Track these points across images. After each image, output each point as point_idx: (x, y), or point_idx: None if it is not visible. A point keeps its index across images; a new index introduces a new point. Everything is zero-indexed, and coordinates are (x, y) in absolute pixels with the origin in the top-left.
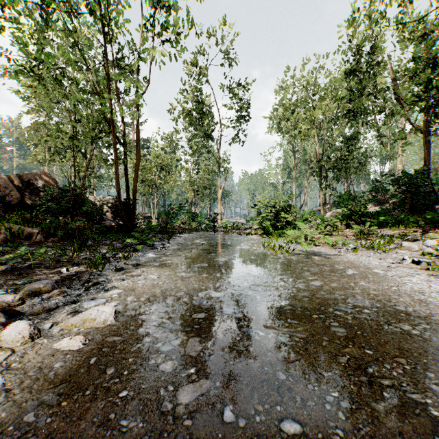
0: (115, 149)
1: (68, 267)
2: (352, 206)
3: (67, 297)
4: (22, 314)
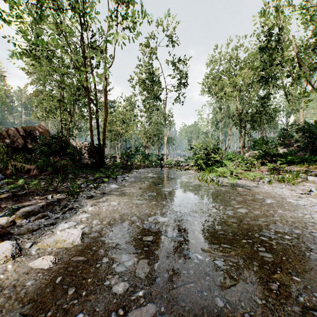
0: (90, 108)
1: (53, 195)
2: (266, 149)
3: (48, 219)
4: (12, 234)
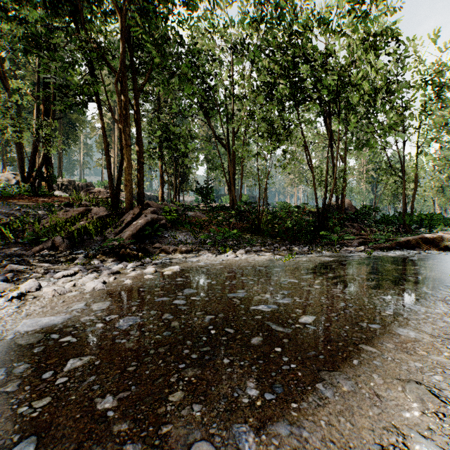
0: (404, 184)
1: None
2: None
3: None
4: None
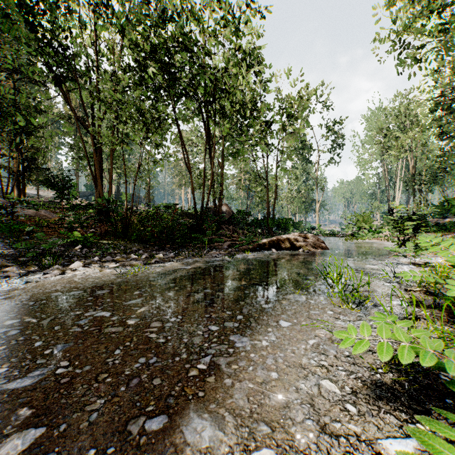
0: (267, 193)
1: None
2: None
3: None
4: None
